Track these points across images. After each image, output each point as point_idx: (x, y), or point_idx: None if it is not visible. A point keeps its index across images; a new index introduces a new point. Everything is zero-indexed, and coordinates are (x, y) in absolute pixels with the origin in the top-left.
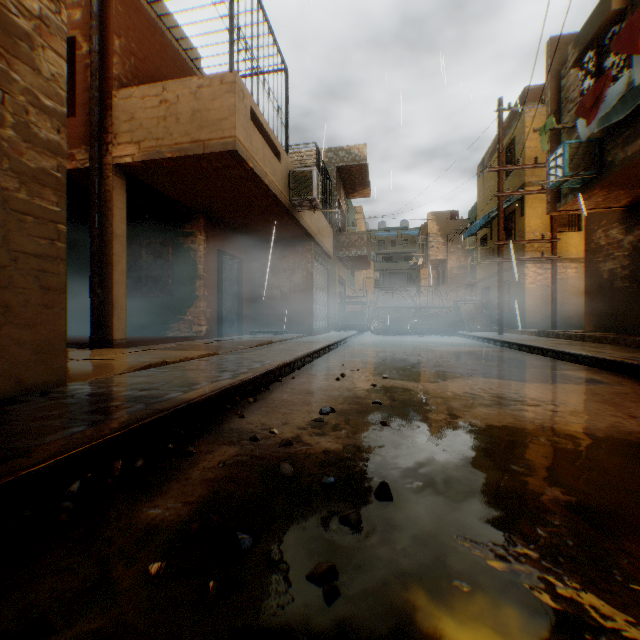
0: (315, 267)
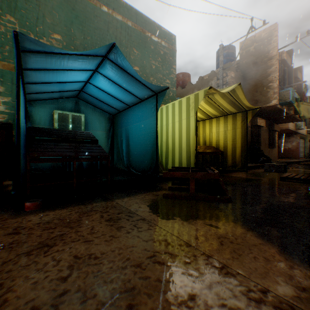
0: (299, 140)
